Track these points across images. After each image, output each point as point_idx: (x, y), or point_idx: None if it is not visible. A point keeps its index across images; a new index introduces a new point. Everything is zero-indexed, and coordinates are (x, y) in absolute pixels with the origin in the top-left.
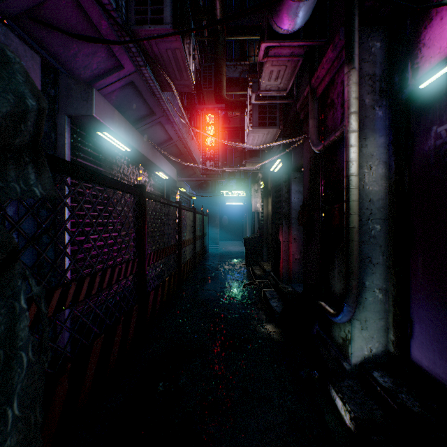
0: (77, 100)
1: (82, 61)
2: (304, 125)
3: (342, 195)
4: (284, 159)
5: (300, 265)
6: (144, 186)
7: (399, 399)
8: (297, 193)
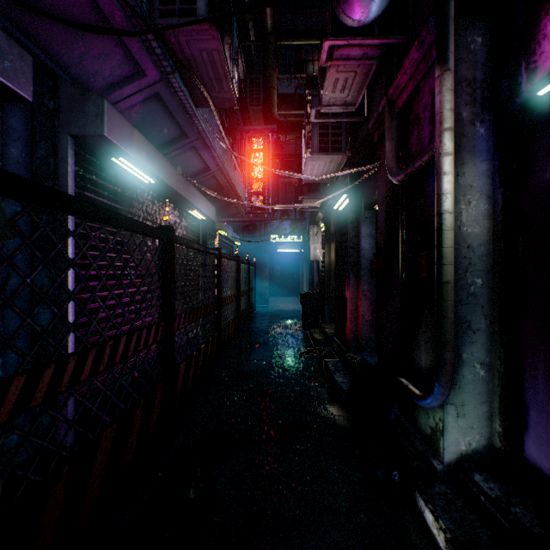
0: (84, 116)
1: (90, 66)
2: (379, 149)
3: (431, 239)
4: (352, 194)
5: (372, 328)
6: (172, 228)
7: (512, 515)
8: (368, 237)
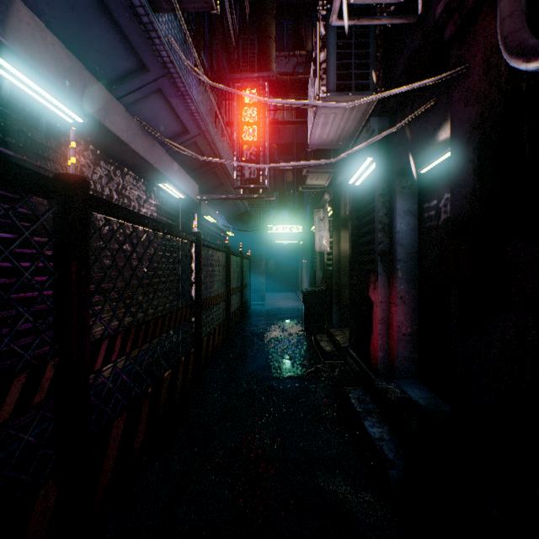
0: None
1: None
2: (456, 49)
3: None
4: (381, 155)
5: (412, 345)
6: (81, 180)
7: None
8: (407, 214)
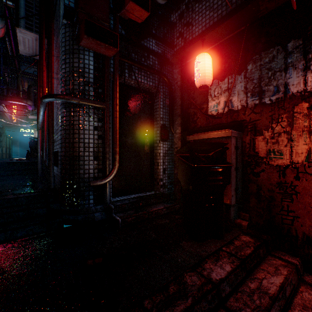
0: None
1: None
2: None
3: None
4: None
5: None
6: None
7: None
8: None
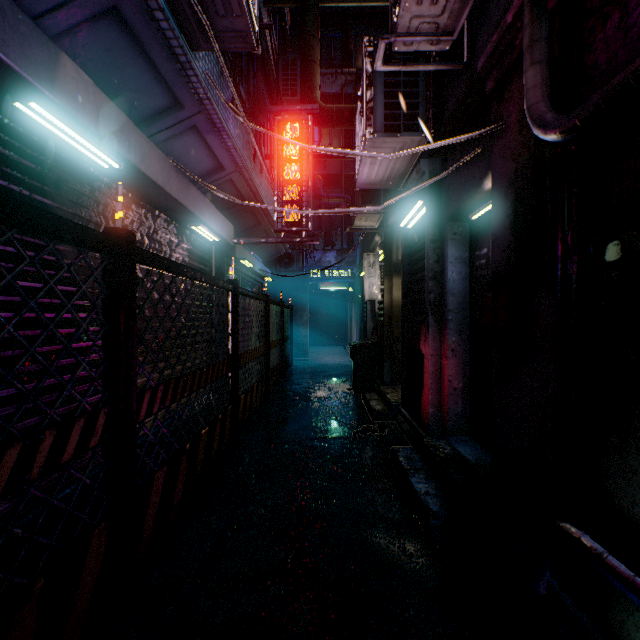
0: None
1: None
2: (496, 104)
3: None
4: (432, 199)
5: (464, 400)
6: (129, 234)
7: None
8: (458, 262)
